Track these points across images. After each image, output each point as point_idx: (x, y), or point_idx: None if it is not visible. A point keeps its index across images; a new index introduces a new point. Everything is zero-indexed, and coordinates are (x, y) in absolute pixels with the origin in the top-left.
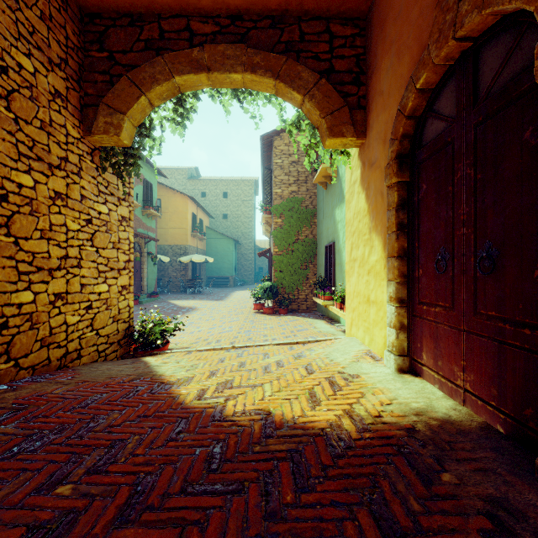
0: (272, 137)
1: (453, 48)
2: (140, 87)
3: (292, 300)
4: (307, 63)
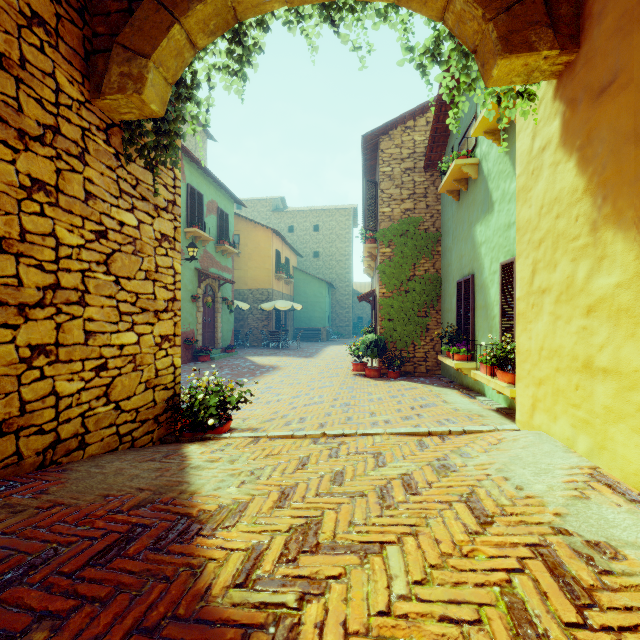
0: (378, 137)
1: None
2: (172, 9)
3: (406, 359)
4: None
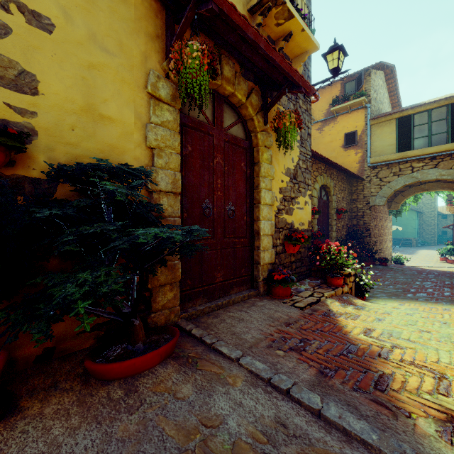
0: None
1: None
2: (404, 196)
3: None
4: None
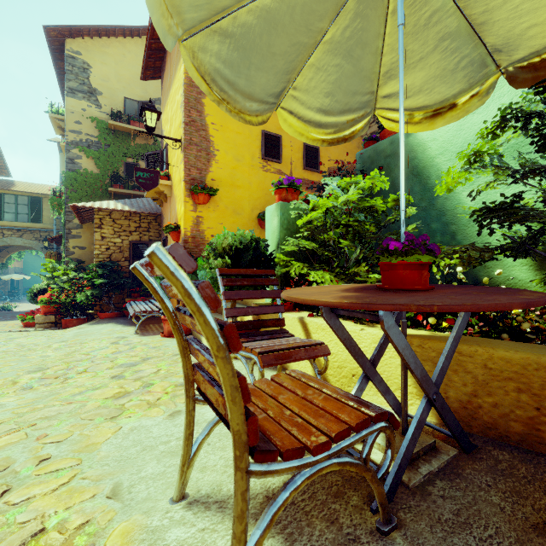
0: None
1: None
2: (9, 252)
3: None
4: None
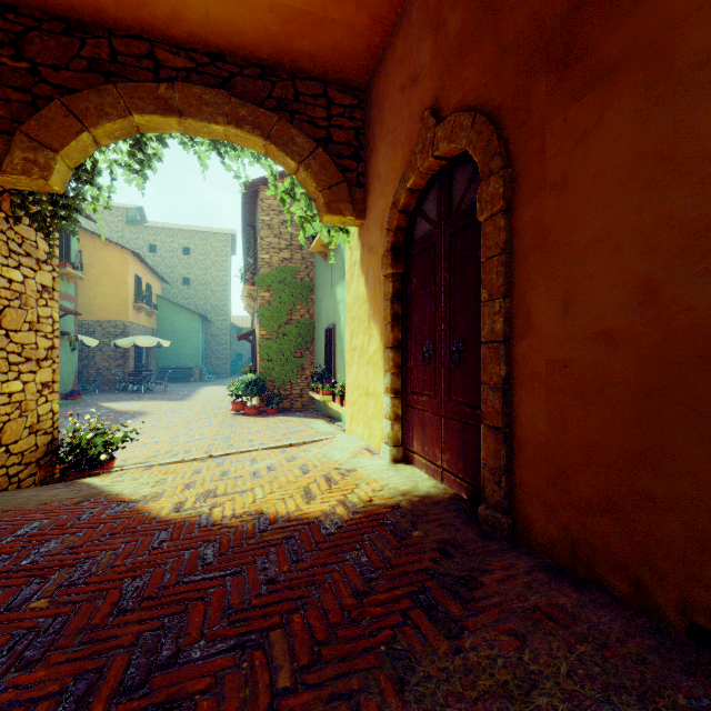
0: (258, 186)
1: (433, 162)
2: (82, 119)
3: (284, 396)
4: (302, 127)
